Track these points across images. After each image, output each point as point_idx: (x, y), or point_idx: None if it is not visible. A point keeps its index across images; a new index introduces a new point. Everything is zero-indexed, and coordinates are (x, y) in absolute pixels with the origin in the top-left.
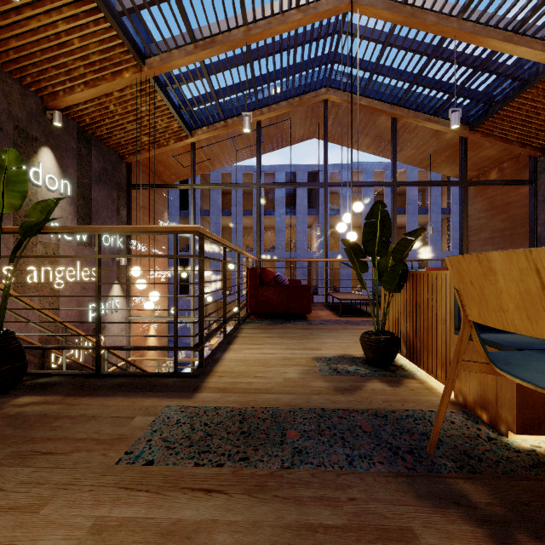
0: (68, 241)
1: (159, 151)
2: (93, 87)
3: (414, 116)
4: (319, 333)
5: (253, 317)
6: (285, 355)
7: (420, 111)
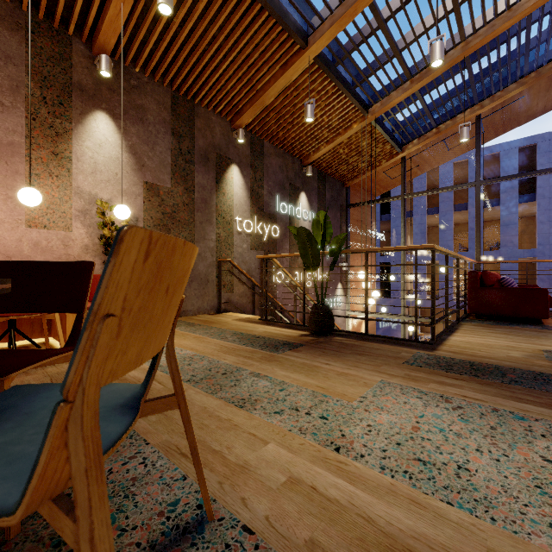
0: None
1: (372, 172)
2: (331, 143)
3: None
4: None
5: (472, 317)
6: (509, 344)
7: None
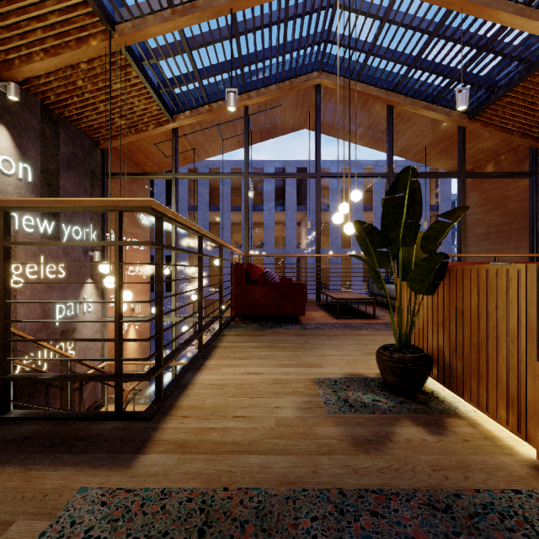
0: (29, 233)
1: (138, 136)
2: (54, 55)
3: (411, 103)
4: (317, 341)
5: (238, 319)
6: (277, 376)
7: (417, 99)
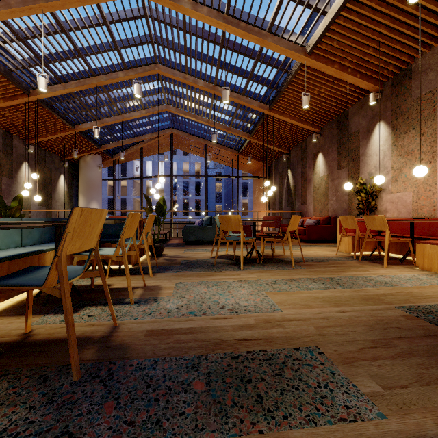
0: None
1: None
2: None
3: None
4: None
5: None
6: None
7: None
